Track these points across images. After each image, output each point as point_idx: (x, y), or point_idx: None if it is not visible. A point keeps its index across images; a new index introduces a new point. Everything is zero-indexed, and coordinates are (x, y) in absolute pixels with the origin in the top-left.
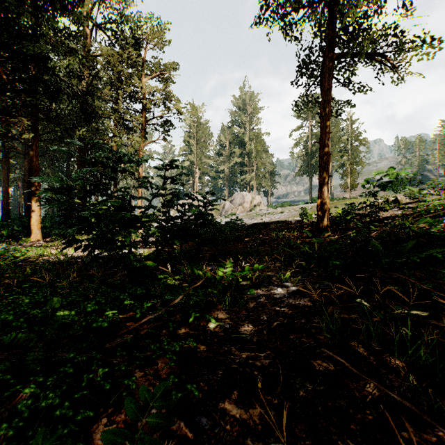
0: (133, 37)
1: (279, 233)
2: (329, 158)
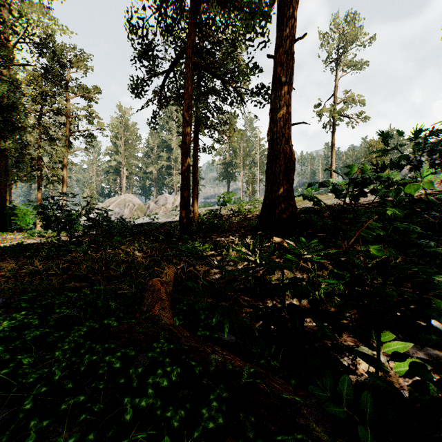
0: (59, 62)
1: None
2: (197, 183)
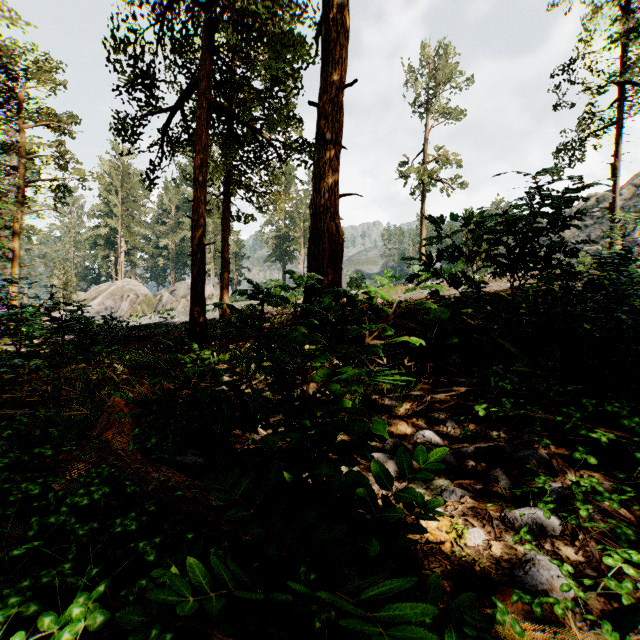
0: (6, 70)
1: None
2: (228, 267)
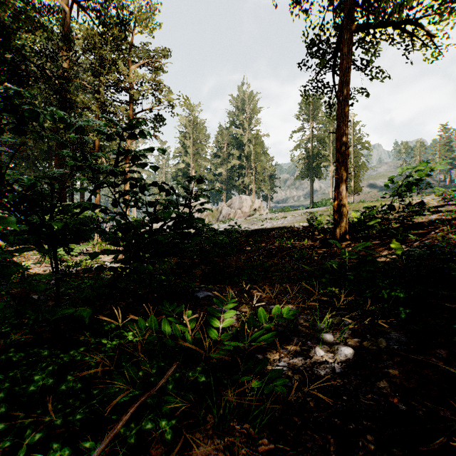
0: (118, 17)
1: (286, 242)
2: (348, 152)
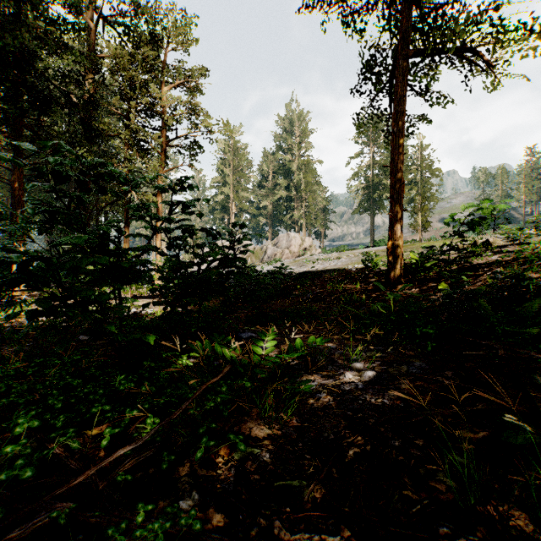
0: (150, 33)
1: (337, 285)
2: (403, 187)
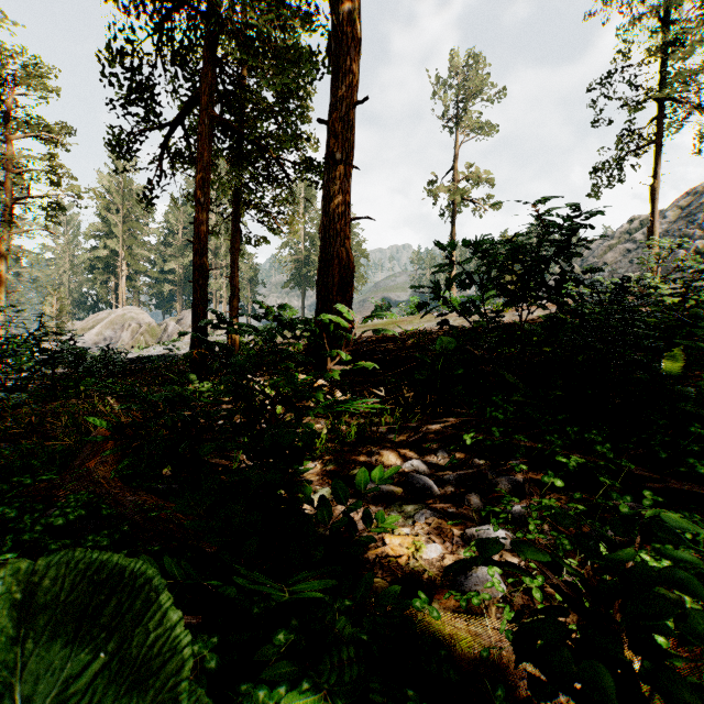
0: None
1: None
2: (238, 293)
